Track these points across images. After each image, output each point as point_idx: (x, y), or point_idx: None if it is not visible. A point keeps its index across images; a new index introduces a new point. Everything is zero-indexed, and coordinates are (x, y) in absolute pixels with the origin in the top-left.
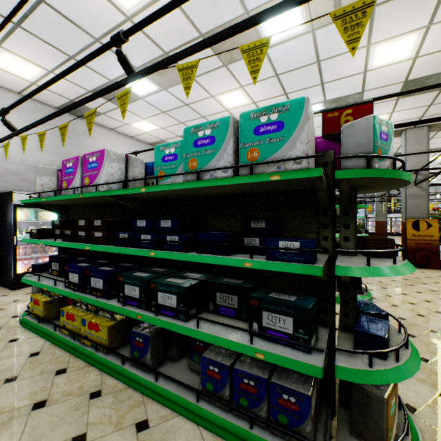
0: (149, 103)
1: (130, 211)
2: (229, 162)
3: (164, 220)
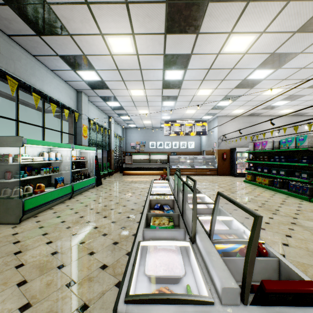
0: (286, 105)
1: (274, 154)
2: (294, 145)
3: (281, 156)
